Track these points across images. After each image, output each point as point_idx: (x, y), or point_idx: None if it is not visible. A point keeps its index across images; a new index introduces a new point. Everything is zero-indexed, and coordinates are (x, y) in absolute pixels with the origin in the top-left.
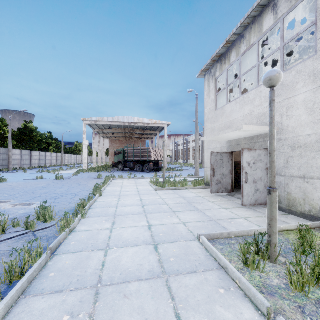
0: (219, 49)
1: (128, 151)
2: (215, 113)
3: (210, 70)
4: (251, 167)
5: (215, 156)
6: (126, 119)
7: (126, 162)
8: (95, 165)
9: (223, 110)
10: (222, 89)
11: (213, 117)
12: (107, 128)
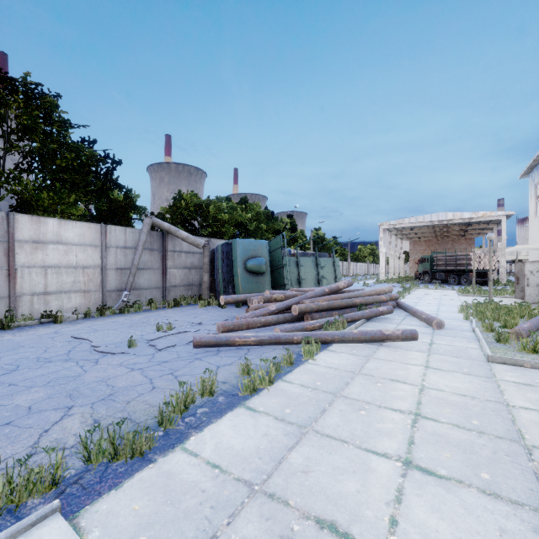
0: (530, 163)
1: (438, 258)
2: (534, 221)
3: (531, 173)
4: (533, 275)
5: (520, 266)
6: (434, 217)
7: (435, 273)
8: (392, 276)
9: (538, 220)
10: (538, 198)
11: (533, 225)
12: (408, 228)
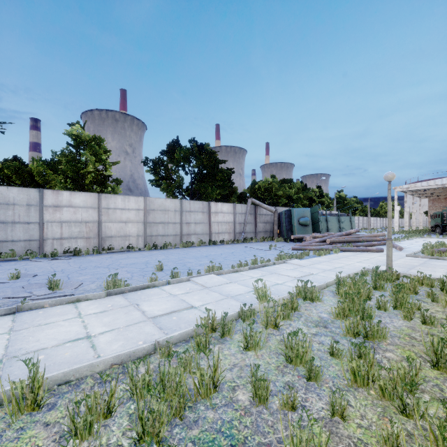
0: None
1: None
2: None
3: None
4: None
5: None
6: (445, 181)
7: (446, 226)
8: (407, 229)
9: None
10: None
11: None
12: (422, 189)
